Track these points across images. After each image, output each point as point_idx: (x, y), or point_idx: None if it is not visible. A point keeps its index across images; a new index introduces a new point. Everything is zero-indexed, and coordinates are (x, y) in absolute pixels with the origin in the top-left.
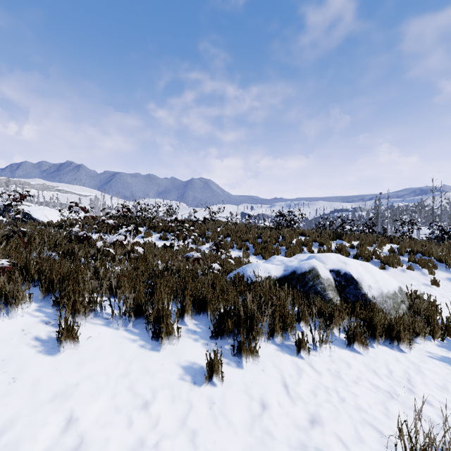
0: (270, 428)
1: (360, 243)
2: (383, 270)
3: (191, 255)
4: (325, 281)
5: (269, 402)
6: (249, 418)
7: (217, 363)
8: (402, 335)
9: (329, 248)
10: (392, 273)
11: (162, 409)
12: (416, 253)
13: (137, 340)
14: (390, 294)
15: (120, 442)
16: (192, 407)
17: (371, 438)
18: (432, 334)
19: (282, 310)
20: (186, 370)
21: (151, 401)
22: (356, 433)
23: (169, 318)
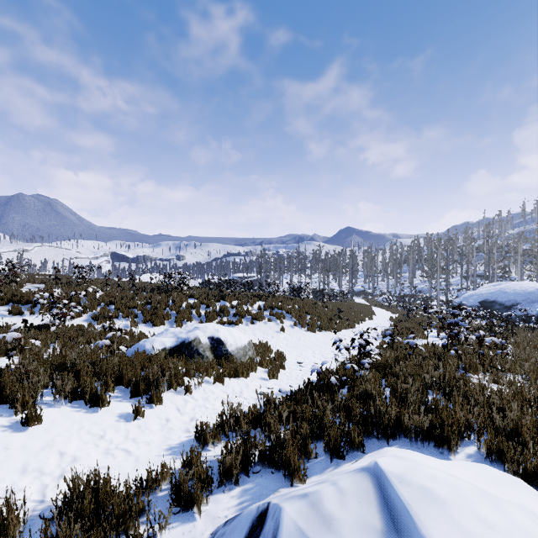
0: (172, 427)
1: (238, 303)
2: (253, 324)
3: (103, 343)
4: (204, 345)
5: (170, 418)
6: (161, 426)
7: (139, 407)
8: (243, 370)
9: (214, 309)
10: (259, 325)
11: (112, 436)
12: (275, 308)
13: (79, 410)
14: (242, 347)
15: (96, 452)
16: (129, 431)
17: (217, 417)
18: (262, 366)
19: (176, 370)
20: (120, 417)
21: (105, 435)
22: (211, 417)
23: (103, 390)
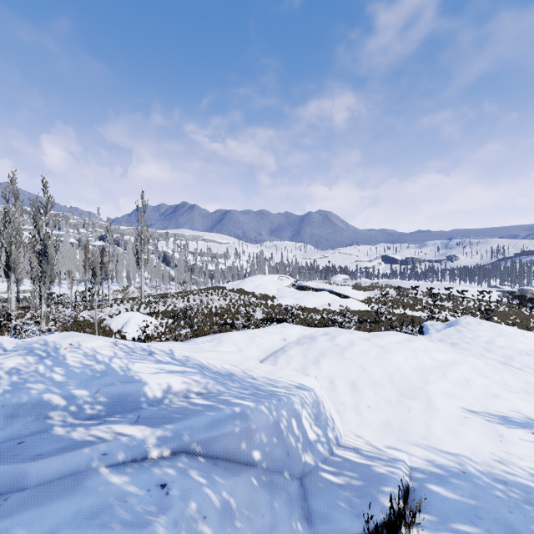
0: None
1: None
2: None
3: None
4: None
5: None
6: None
7: None
8: None
9: None
10: None
11: None
12: None
13: None
14: None
15: None
16: None
17: None
18: None
19: None
20: None
21: None
22: None
23: None
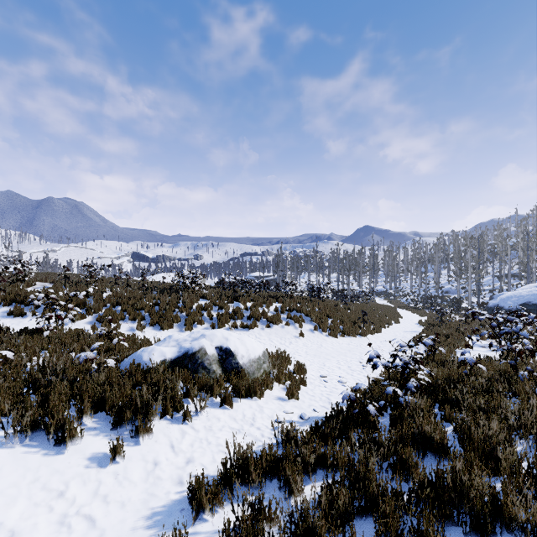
0: (160, 474)
1: (253, 305)
2: (269, 328)
3: (84, 357)
4: (211, 357)
5: (160, 460)
6: (145, 474)
7: (119, 446)
8: (257, 388)
9: (227, 311)
10: (275, 329)
11: (76, 492)
12: (293, 310)
13: (39, 451)
14: (256, 359)
15: (47, 522)
16: (101, 483)
17: (221, 458)
18: (279, 382)
19: (173, 391)
20: (92, 460)
21: (66, 490)
22: (213, 459)
23: (72, 423)
